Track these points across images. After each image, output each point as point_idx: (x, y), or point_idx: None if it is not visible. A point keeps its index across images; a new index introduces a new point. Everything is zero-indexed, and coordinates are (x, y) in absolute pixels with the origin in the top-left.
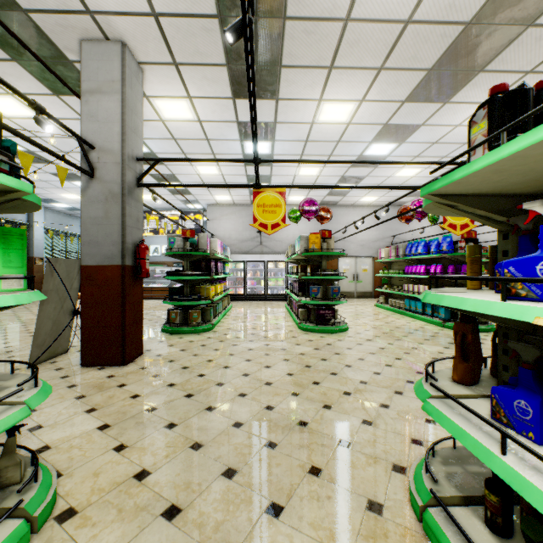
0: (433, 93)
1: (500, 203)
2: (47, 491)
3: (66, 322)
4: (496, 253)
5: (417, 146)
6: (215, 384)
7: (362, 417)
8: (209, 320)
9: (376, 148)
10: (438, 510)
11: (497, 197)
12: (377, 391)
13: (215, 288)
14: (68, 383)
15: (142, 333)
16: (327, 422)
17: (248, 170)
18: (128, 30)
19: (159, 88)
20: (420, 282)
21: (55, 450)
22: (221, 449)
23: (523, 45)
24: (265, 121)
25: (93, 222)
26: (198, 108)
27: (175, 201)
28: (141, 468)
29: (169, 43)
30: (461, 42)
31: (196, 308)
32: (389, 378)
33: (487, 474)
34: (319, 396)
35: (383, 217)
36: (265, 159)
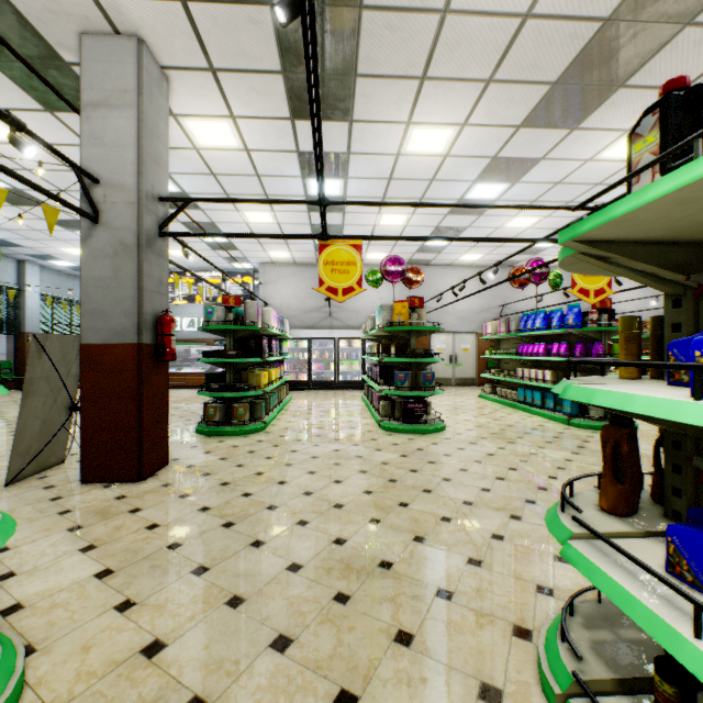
0: (558, 116)
1: (674, 253)
2: (7, 681)
3: (61, 422)
4: (662, 327)
5: (534, 187)
6: (266, 508)
7: (468, 553)
8: (261, 417)
9: (481, 189)
10: (584, 702)
11: (670, 245)
12: (486, 515)
13: (269, 375)
14: (59, 507)
15: (166, 435)
16: (420, 561)
17: (312, 218)
18: (146, 20)
19: (191, 104)
20: (538, 366)
21: (30, 610)
22: (269, 605)
23: (677, 51)
24: (336, 151)
25: (98, 285)
26: (245, 132)
27: (216, 259)
28: (152, 638)
29: (203, 40)
30: (597, 46)
31: (242, 401)
32: (501, 497)
33: (649, 643)
34: (408, 524)
35: (489, 281)
36: (334, 201)
